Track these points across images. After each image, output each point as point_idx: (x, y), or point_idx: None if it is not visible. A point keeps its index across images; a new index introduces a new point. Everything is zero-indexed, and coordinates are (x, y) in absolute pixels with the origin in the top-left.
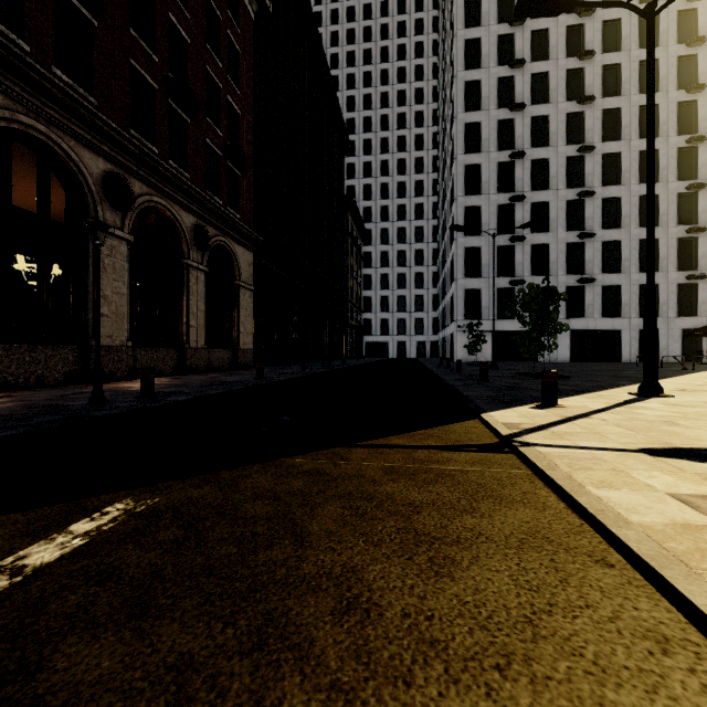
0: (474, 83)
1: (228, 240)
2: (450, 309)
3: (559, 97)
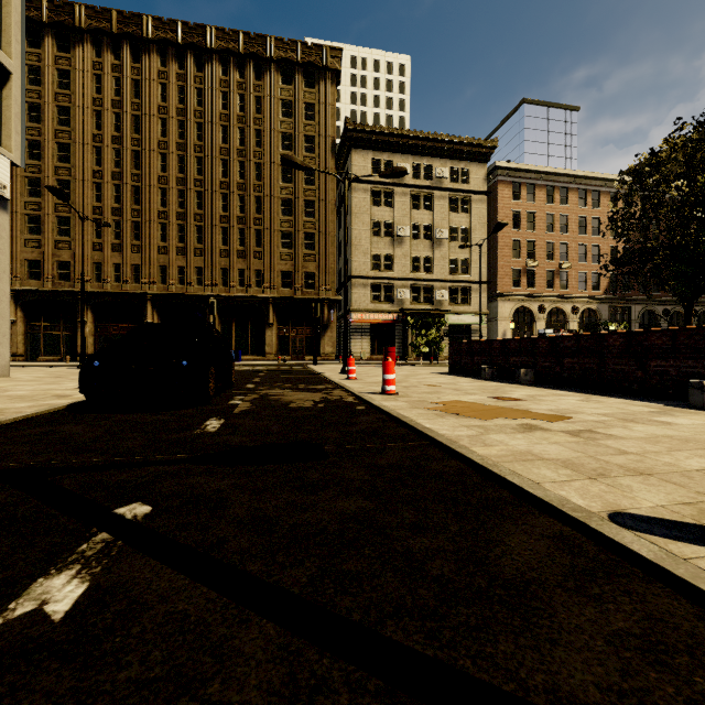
0: None
1: None
2: None
3: None
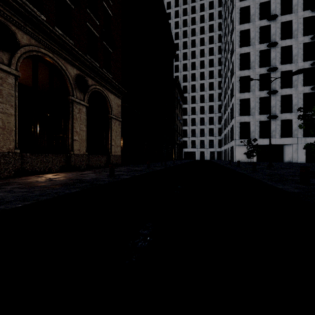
0: (245, 8)
1: (103, 89)
2: (230, 134)
3: (298, 9)
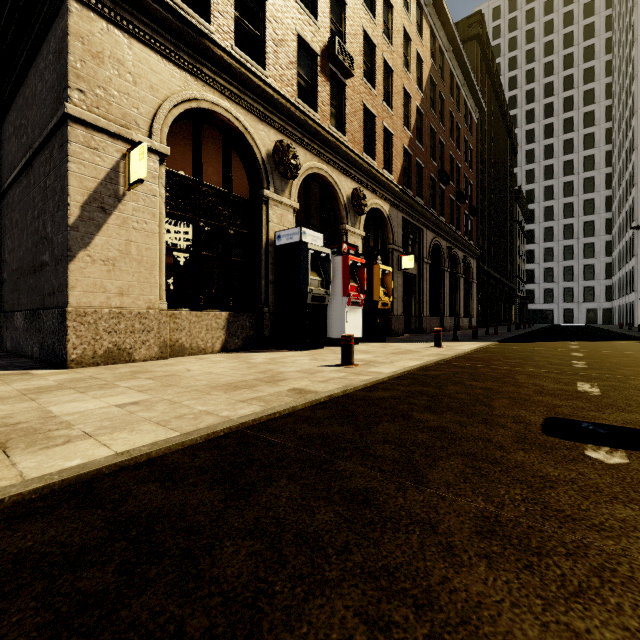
0: None
1: (469, 258)
2: (629, 280)
3: None
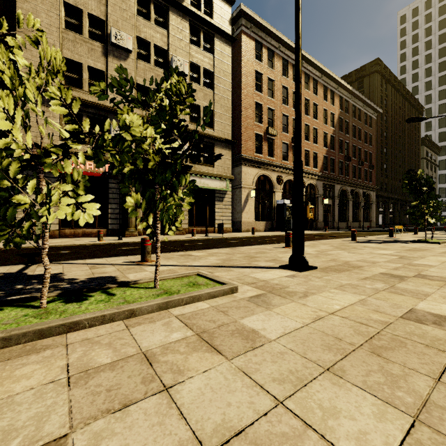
0: None
1: (369, 191)
2: None
3: None
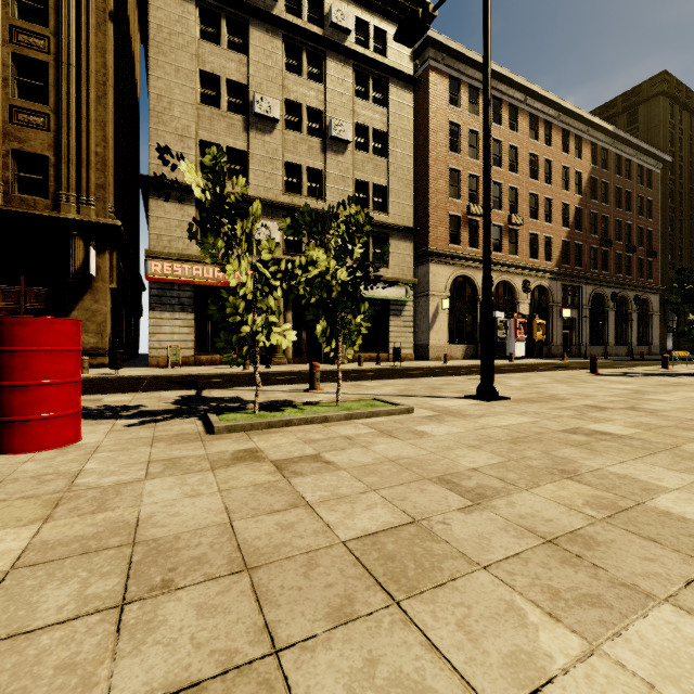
0: None
1: (646, 295)
2: None
3: None
